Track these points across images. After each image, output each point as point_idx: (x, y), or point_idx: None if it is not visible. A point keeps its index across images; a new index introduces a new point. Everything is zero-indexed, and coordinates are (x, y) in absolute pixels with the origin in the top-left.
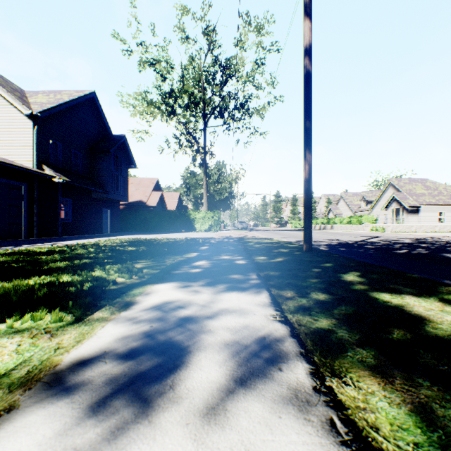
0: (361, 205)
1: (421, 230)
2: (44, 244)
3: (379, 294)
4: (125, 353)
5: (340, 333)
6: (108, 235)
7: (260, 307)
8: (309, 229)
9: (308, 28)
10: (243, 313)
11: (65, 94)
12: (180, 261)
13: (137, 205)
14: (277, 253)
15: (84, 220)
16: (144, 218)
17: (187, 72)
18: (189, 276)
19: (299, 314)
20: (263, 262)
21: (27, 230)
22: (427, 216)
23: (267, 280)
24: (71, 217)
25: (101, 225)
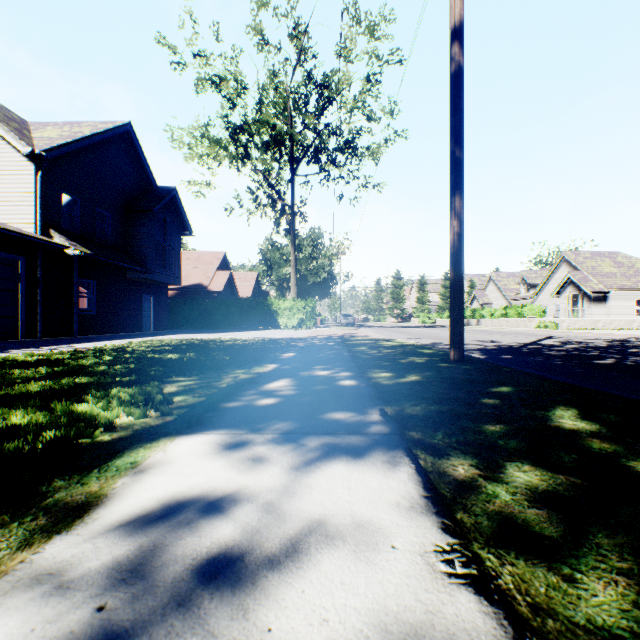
0: (520, 290)
1: (612, 326)
2: (43, 349)
3: None
4: None
5: None
6: (150, 333)
7: (403, 517)
8: (460, 325)
9: None
10: (363, 541)
11: (87, 126)
12: (243, 382)
13: (194, 290)
14: (409, 365)
15: (115, 311)
16: (205, 309)
17: (267, 96)
18: (250, 415)
19: (514, 551)
20: (387, 383)
21: (25, 327)
22: (619, 306)
23: (403, 426)
24: (95, 307)
25: (140, 319)
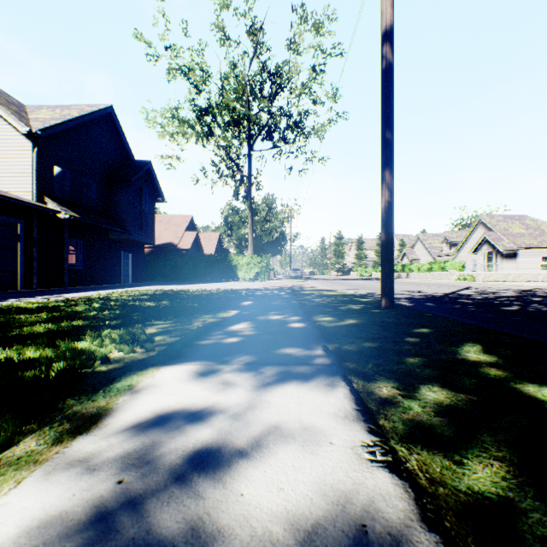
0: (444, 248)
1: (521, 279)
2: (40, 298)
3: (540, 390)
4: None
5: (532, 514)
6: (129, 285)
7: (339, 423)
8: (390, 278)
9: (388, 3)
10: (309, 439)
11: (75, 108)
12: (211, 324)
13: (166, 248)
14: (347, 311)
15: (99, 266)
16: (175, 264)
17: (228, 83)
18: (219, 351)
19: (420, 445)
20: (329, 326)
21: (24, 279)
22: (527, 262)
23: (341, 358)
24: (82, 263)
25: (120, 272)
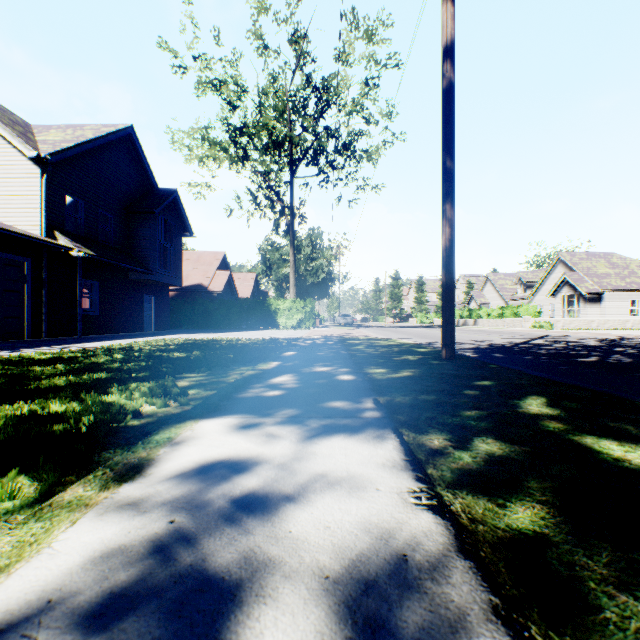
0: (517, 291)
1: (606, 326)
2: (52, 348)
3: (598, 441)
4: (92, 608)
5: (563, 545)
6: (152, 333)
7: (386, 472)
8: (451, 325)
9: (449, 15)
10: (355, 486)
11: (90, 129)
12: (250, 377)
13: (194, 291)
14: (403, 362)
15: (117, 312)
16: (205, 309)
17: (267, 99)
18: (260, 404)
19: (465, 491)
20: (381, 378)
21: (31, 327)
22: (613, 307)
23: (392, 411)
24: (97, 308)
25: (141, 319)
